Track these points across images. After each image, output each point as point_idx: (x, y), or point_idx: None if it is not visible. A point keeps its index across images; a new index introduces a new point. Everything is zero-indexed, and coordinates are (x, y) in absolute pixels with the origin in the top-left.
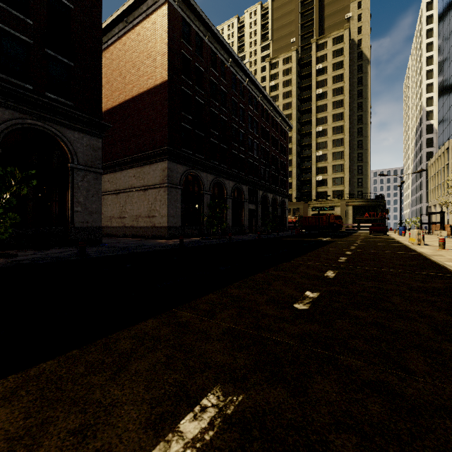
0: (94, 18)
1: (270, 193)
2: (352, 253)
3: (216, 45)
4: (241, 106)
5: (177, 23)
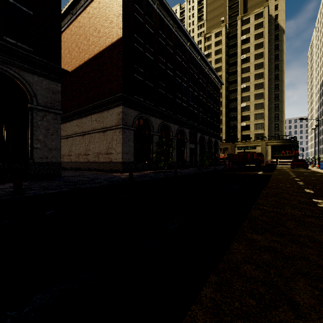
0: None
1: (206, 135)
2: (314, 191)
3: (163, 12)
4: (183, 65)
5: None
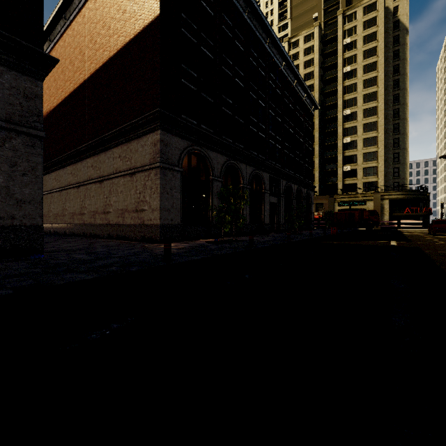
0: None
1: (294, 184)
2: None
3: None
4: (260, 73)
5: None
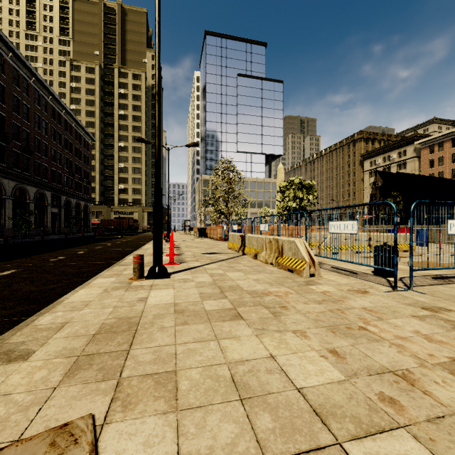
0: None
1: (73, 199)
2: (126, 240)
3: (19, 64)
4: (44, 120)
5: None
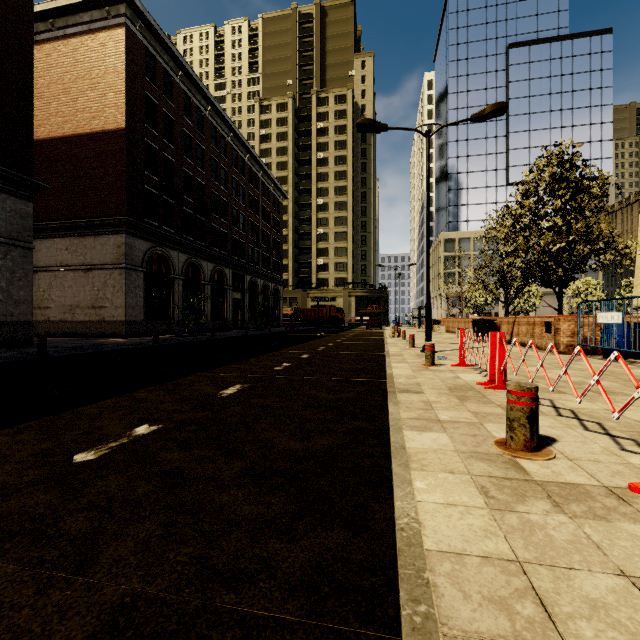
0: (22, 38)
1: (260, 279)
2: (334, 344)
3: (191, 87)
4: (223, 168)
5: (139, 55)
